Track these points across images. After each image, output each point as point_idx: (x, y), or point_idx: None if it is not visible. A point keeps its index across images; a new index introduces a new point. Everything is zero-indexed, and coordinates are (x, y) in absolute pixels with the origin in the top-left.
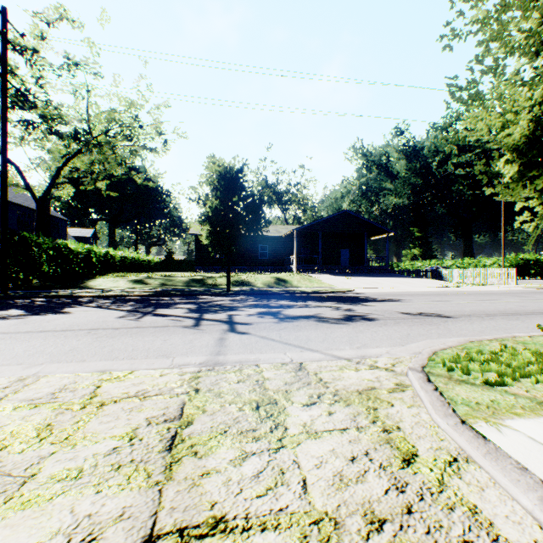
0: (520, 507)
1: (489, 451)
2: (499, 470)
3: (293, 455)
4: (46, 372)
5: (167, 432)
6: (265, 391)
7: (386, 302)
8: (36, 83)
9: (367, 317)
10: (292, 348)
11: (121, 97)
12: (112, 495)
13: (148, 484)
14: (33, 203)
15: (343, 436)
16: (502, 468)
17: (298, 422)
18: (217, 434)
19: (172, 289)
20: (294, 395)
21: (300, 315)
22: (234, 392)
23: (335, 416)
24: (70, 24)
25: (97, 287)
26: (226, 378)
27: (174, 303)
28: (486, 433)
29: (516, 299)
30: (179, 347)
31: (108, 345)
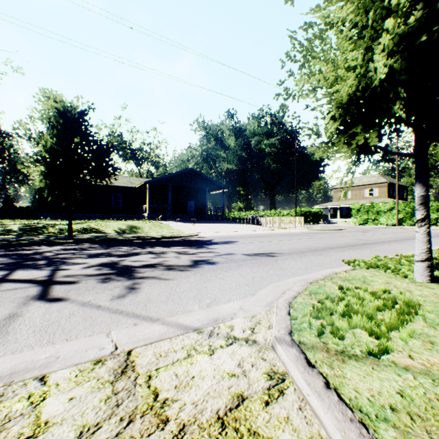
0: None
1: None
2: None
3: None
4: None
5: None
6: None
7: (226, 244)
8: None
9: (213, 261)
10: (123, 319)
11: None
12: None
13: None
14: None
15: None
16: None
17: None
18: None
19: None
20: None
21: (146, 263)
22: None
23: None
24: None
25: None
26: None
27: None
28: None
29: (310, 238)
30: None
31: None
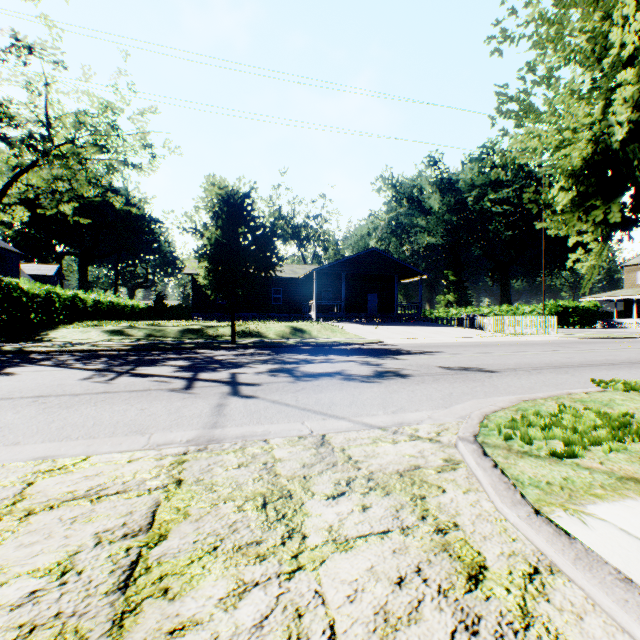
0: None
1: (578, 556)
2: (598, 585)
3: (314, 581)
4: None
5: (125, 556)
6: (275, 479)
7: (421, 355)
8: None
9: (402, 373)
10: (312, 415)
11: (93, 96)
12: None
13: None
14: None
15: (384, 544)
16: (601, 582)
17: (321, 524)
18: (202, 554)
19: (161, 342)
20: (316, 483)
21: (322, 372)
22: (232, 482)
23: (371, 512)
24: None
25: (60, 339)
26: (222, 462)
27: (161, 359)
28: (569, 528)
29: (560, 350)
30: (161, 418)
31: (58, 419)
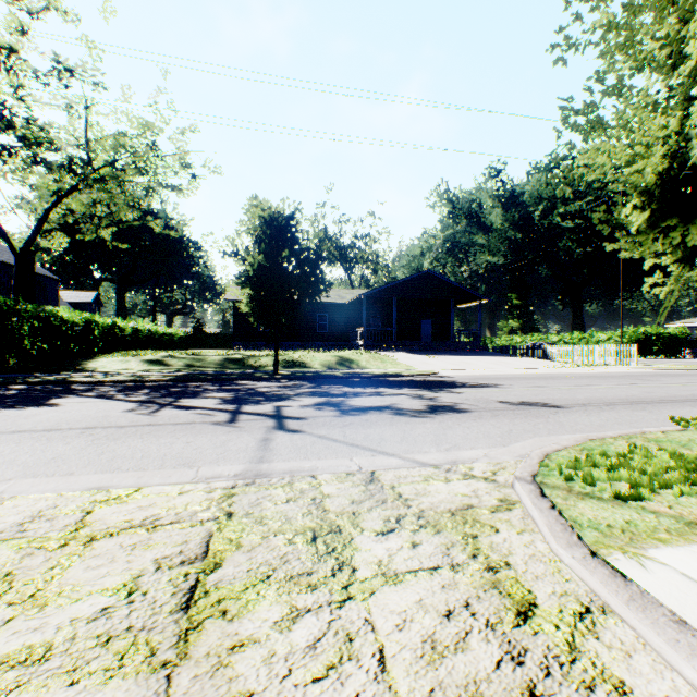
0: (683, 682)
1: (632, 597)
2: (649, 625)
3: (364, 610)
4: (14, 492)
5: (184, 580)
6: (324, 514)
7: (479, 388)
8: (13, 94)
9: (457, 408)
10: (360, 451)
11: (133, 116)
12: (94, 689)
13: (151, 667)
14: (11, 256)
15: (433, 579)
16: (654, 623)
17: (370, 559)
18: (256, 582)
19: (201, 372)
20: (365, 519)
21: (371, 406)
22: (282, 516)
23: (421, 548)
24: (62, 15)
25: (100, 369)
26: (270, 496)
27: (203, 391)
28: (626, 570)
29: (639, 384)
30: (207, 452)
31: (107, 451)
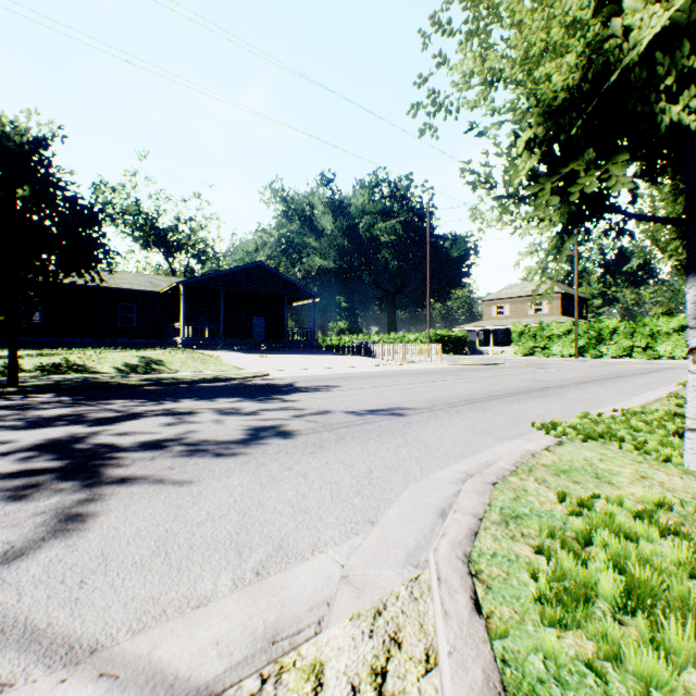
0: None
1: None
2: None
3: None
4: None
5: None
6: None
7: (316, 392)
8: None
9: (289, 430)
10: None
11: None
12: None
13: None
14: None
15: None
16: None
17: None
18: None
19: None
20: None
21: (145, 439)
22: None
23: None
24: None
25: None
26: None
27: None
28: None
29: (457, 379)
30: None
31: None
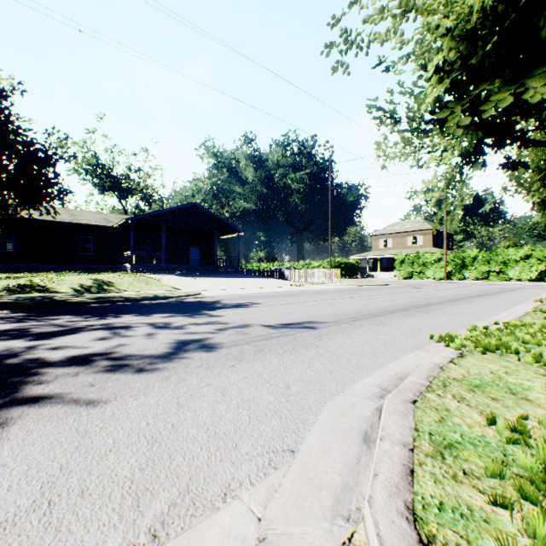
0: None
1: None
2: None
3: None
4: None
5: None
6: None
7: (239, 308)
8: None
9: (212, 343)
10: None
11: None
12: None
13: None
14: None
15: None
16: None
17: None
18: None
19: None
20: None
21: (76, 353)
22: None
23: None
24: None
25: None
26: None
27: None
28: None
29: (355, 297)
30: None
31: None
